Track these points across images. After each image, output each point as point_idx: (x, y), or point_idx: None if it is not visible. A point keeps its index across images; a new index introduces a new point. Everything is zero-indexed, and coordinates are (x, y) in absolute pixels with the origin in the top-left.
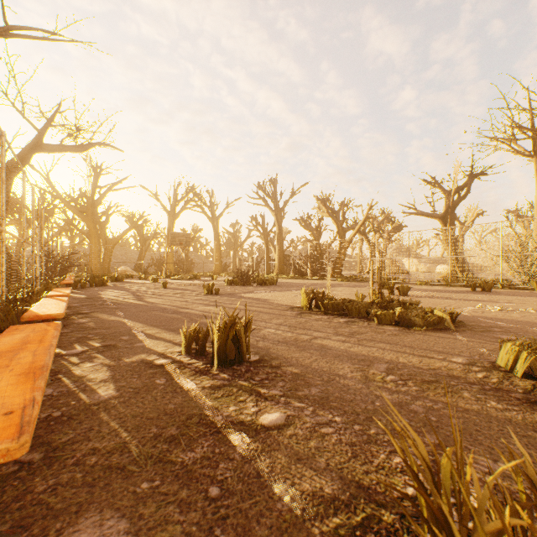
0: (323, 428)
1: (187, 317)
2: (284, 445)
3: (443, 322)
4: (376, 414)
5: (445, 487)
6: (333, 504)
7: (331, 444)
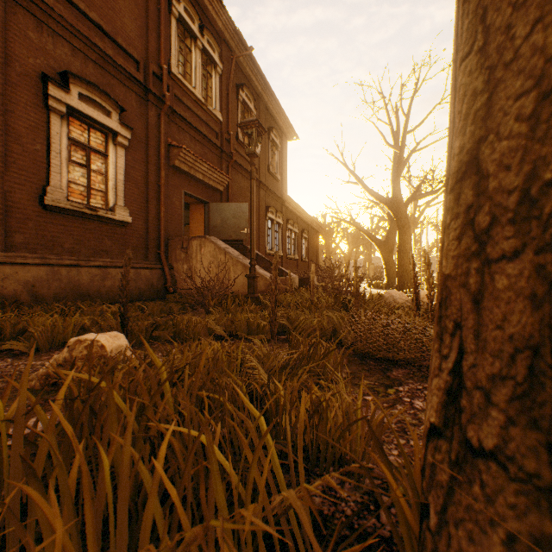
0: None
1: None
2: None
3: None
4: None
5: None
6: None
7: None
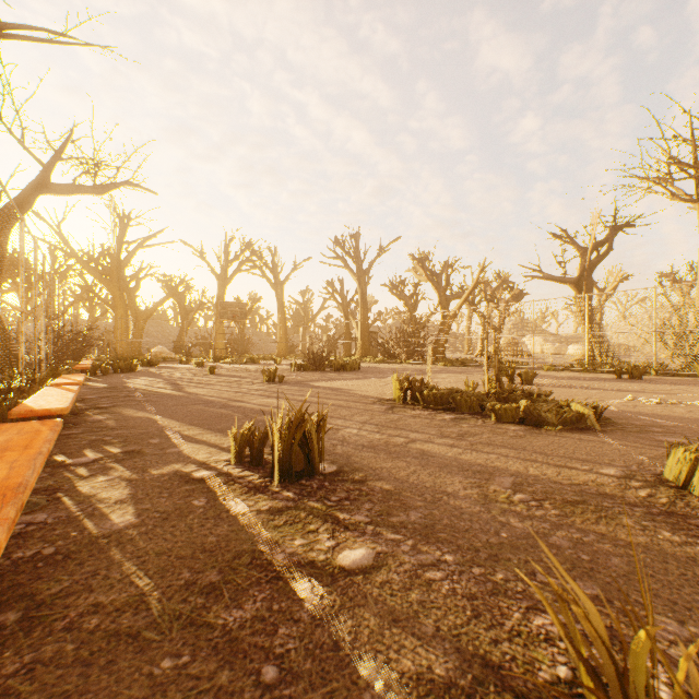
0: (428, 571)
1: (240, 413)
2: (372, 598)
3: (584, 420)
4: (503, 551)
5: (636, 684)
6: (448, 694)
7: (442, 596)
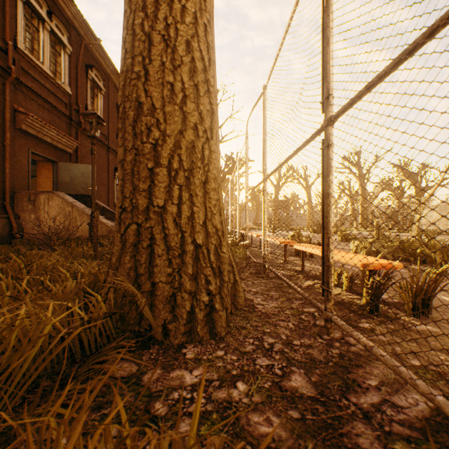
0: None
1: None
2: None
3: None
4: None
5: None
6: None
7: None
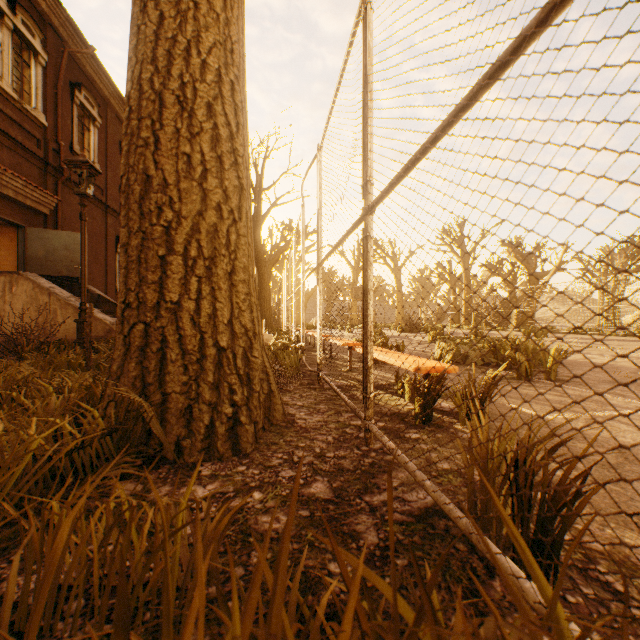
0: None
1: None
2: None
3: None
4: None
5: None
6: None
7: None
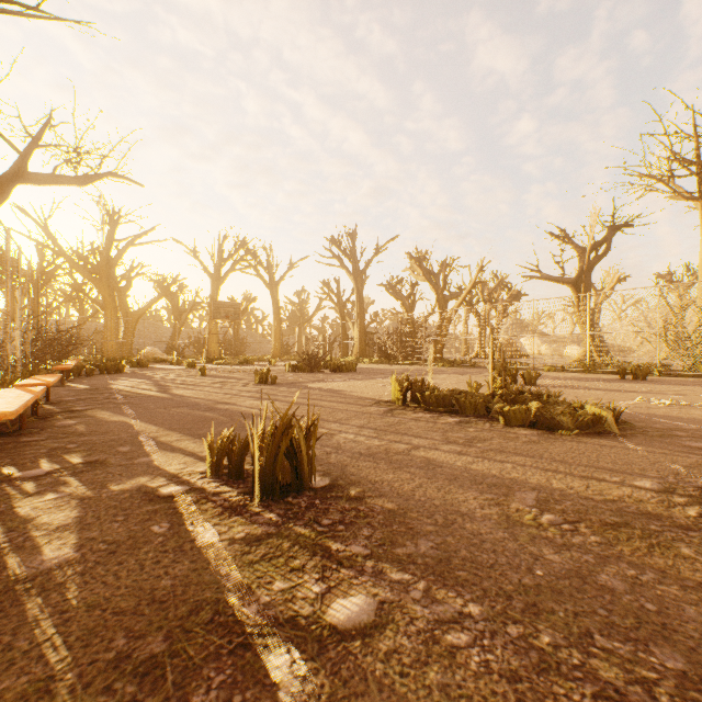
0: (449, 633)
1: (226, 416)
2: (375, 680)
3: (602, 423)
4: (542, 598)
5: None
6: None
7: (471, 676)
